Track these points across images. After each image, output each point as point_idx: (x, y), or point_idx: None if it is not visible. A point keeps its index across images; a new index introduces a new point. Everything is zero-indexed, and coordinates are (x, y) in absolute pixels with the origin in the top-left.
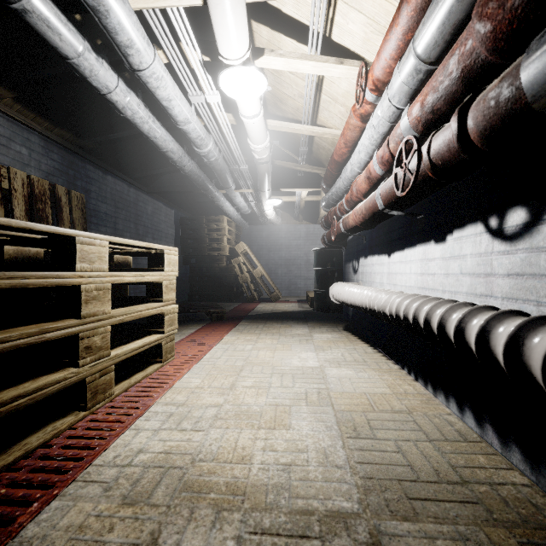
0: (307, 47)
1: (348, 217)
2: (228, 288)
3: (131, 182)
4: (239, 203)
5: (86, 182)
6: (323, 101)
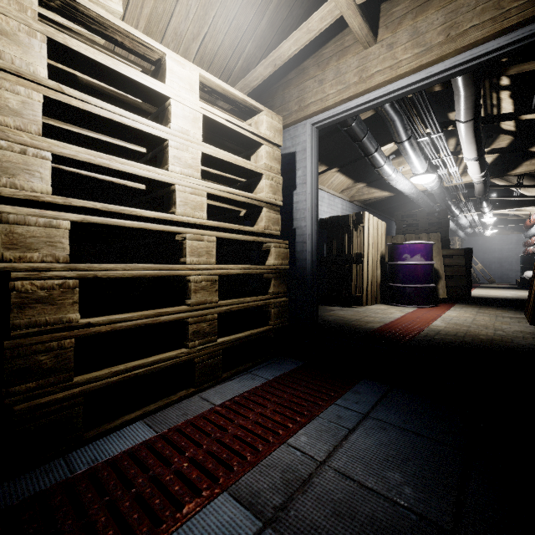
0: None
1: (529, 250)
2: None
3: None
4: (467, 231)
5: None
6: None
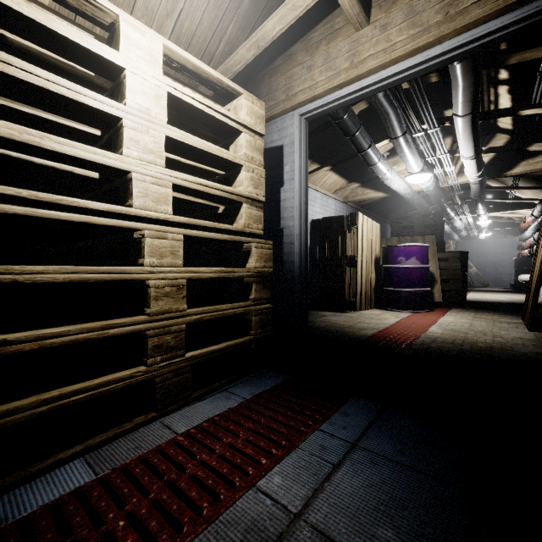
0: None
1: (523, 253)
2: None
3: None
4: (462, 234)
5: None
6: None
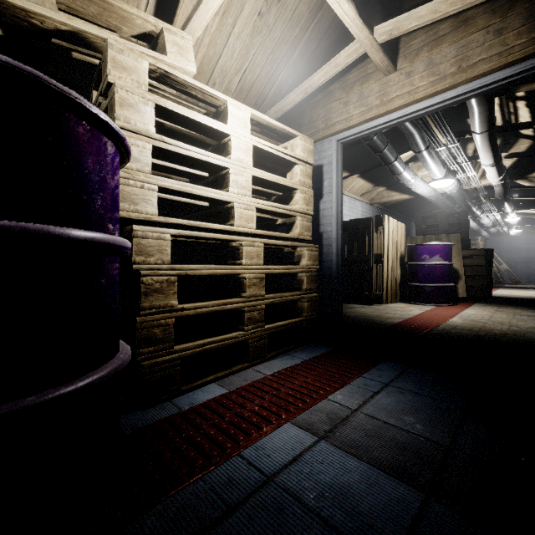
0: None
1: None
2: None
3: None
4: (491, 230)
5: None
6: None
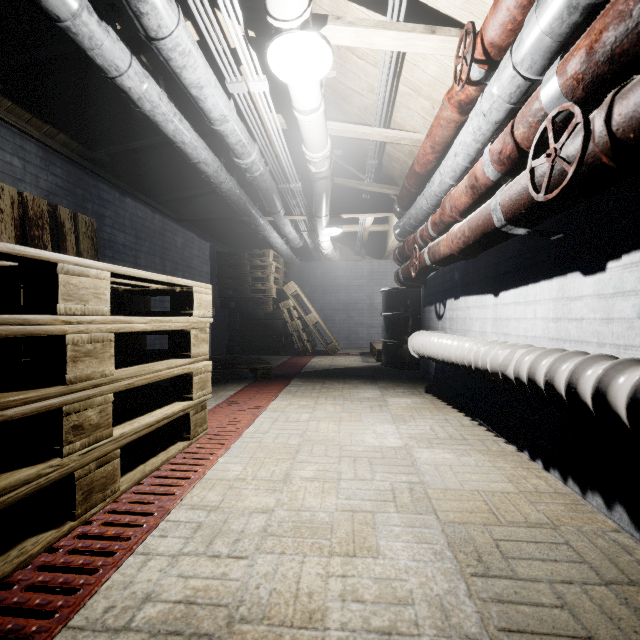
0: (383, 16)
1: (438, 244)
2: (275, 338)
3: (156, 207)
4: (289, 233)
5: (99, 205)
6: (401, 95)
